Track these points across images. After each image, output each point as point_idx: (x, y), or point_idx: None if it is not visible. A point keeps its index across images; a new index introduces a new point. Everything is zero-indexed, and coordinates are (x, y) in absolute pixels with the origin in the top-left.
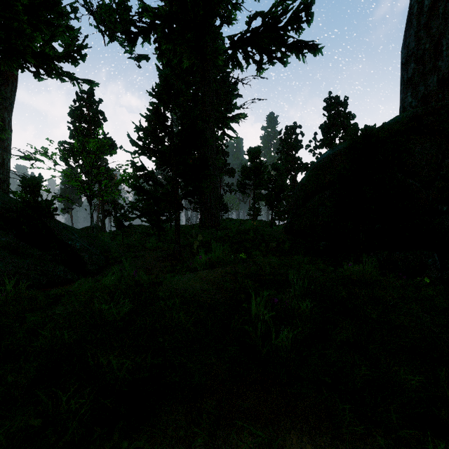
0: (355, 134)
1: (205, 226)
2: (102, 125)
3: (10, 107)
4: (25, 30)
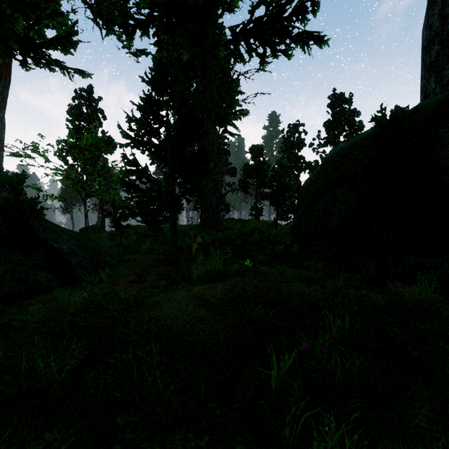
0: (382, 117)
1: (205, 226)
2: (102, 123)
3: (3, 103)
4: (6, 11)
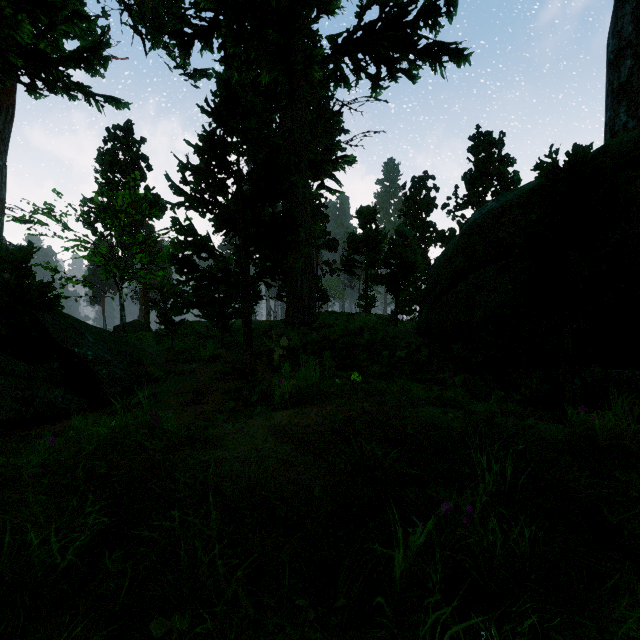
0: (553, 163)
1: (293, 323)
2: (145, 175)
3: (3, 146)
4: (5, 11)
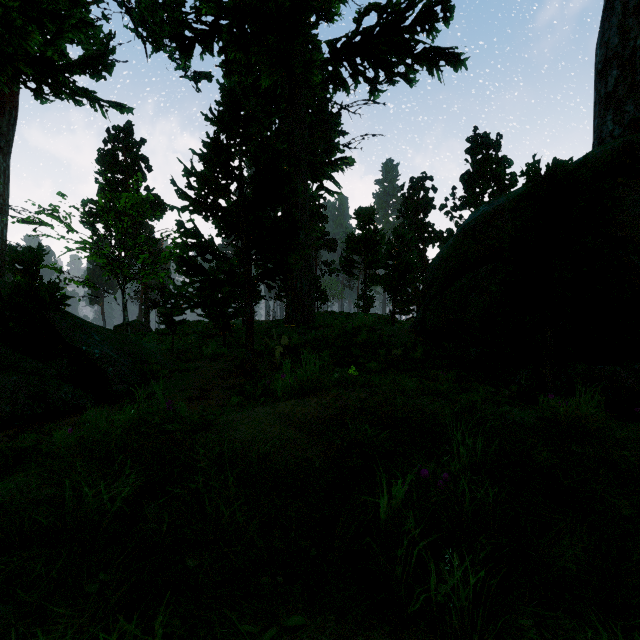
0: (537, 172)
1: (293, 322)
2: (145, 176)
3: (6, 148)
4: (15, 21)
